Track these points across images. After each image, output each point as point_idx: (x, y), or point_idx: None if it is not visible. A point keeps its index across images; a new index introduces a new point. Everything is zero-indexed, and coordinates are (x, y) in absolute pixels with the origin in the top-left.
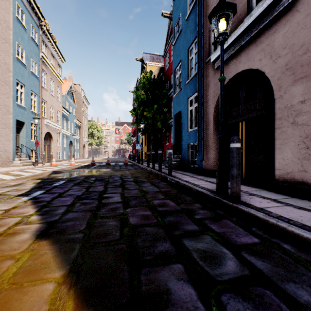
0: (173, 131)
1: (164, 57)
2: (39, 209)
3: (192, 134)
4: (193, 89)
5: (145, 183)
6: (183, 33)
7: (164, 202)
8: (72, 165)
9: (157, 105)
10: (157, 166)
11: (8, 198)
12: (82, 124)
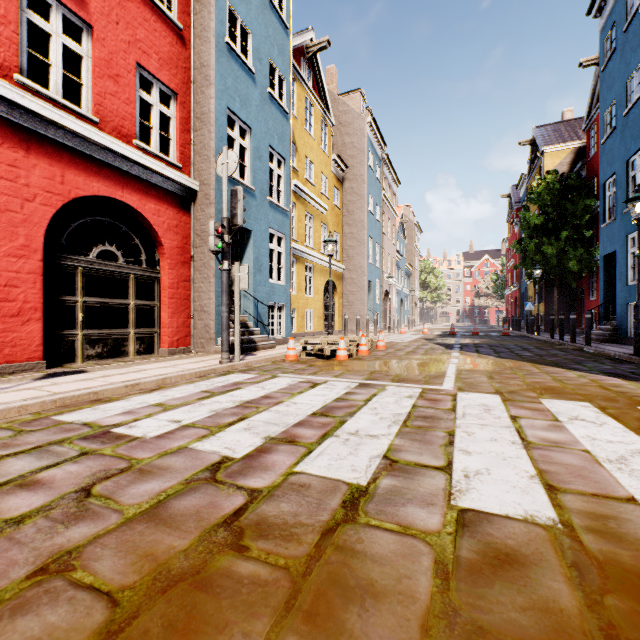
0: (600, 282)
1: (585, 131)
2: (478, 353)
3: (633, 289)
4: (634, 224)
5: (552, 350)
6: (619, 134)
7: (575, 357)
8: (425, 334)
9: (569, 230)
10: (568, 338)
11: (443, 349)
12: (414, 269)
